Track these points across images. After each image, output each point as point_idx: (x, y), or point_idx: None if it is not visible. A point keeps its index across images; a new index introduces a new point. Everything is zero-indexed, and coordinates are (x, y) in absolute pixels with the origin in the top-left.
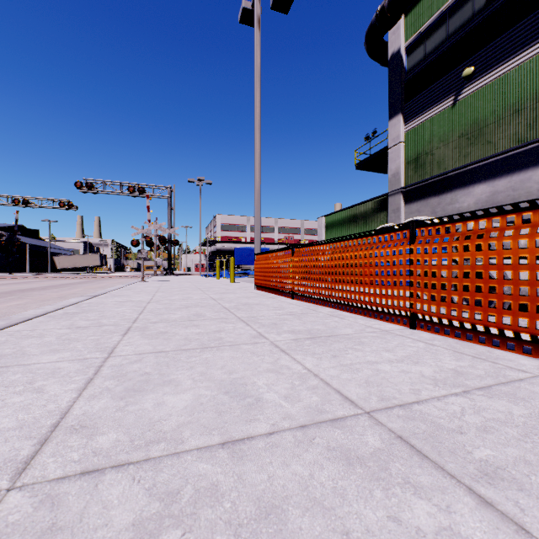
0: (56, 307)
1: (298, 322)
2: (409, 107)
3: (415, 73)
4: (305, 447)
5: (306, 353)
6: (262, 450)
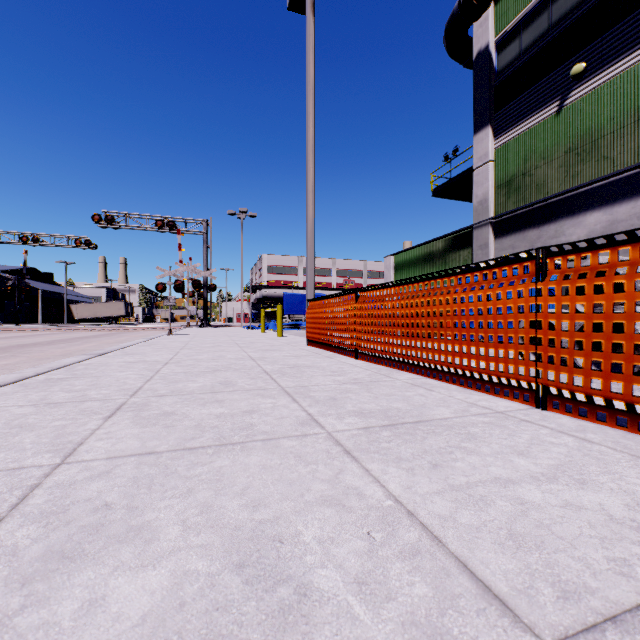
0: (38, 371)
1: (367, 397)
2: (500, 117)
3: (508, 74)
4: None
5: (387, 458)
6: None
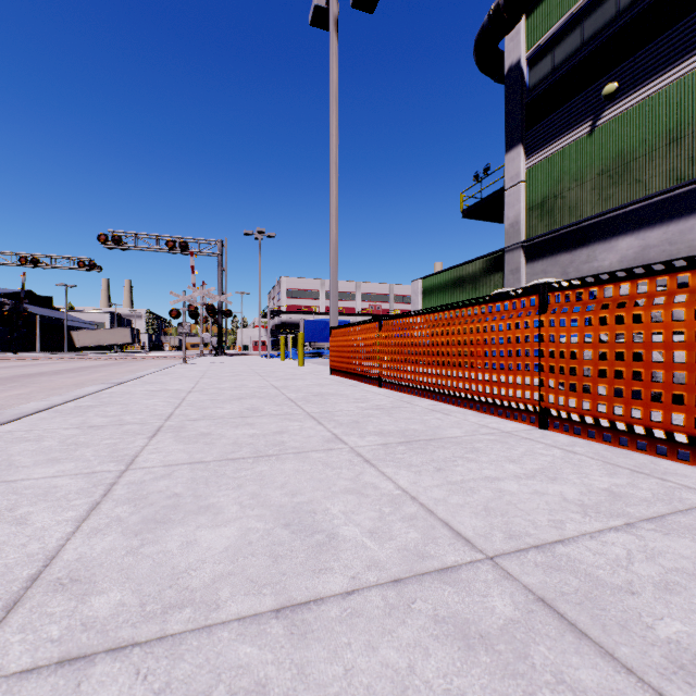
0: (65, 399)
1: (388, 420)
2: (532, 136)
3: (540, 92)
4: (400, 617)
5: (400, 464)
6: (336, 621)
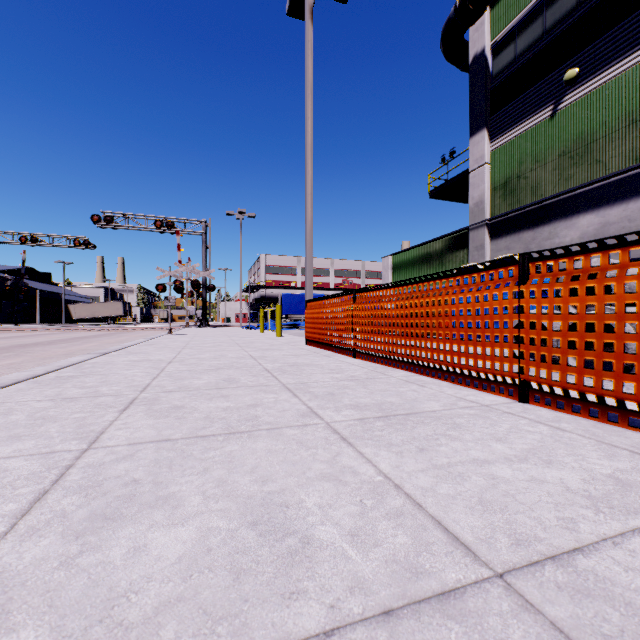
0: (48, 369)
1: (363, 392)
2: (496, 120)
3: (504, 78)
4: None
5: (379, 443)
6: None
